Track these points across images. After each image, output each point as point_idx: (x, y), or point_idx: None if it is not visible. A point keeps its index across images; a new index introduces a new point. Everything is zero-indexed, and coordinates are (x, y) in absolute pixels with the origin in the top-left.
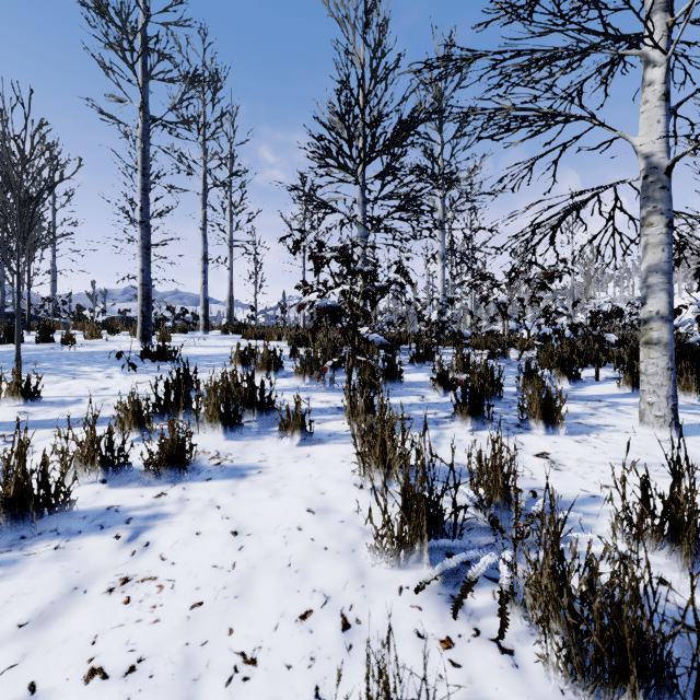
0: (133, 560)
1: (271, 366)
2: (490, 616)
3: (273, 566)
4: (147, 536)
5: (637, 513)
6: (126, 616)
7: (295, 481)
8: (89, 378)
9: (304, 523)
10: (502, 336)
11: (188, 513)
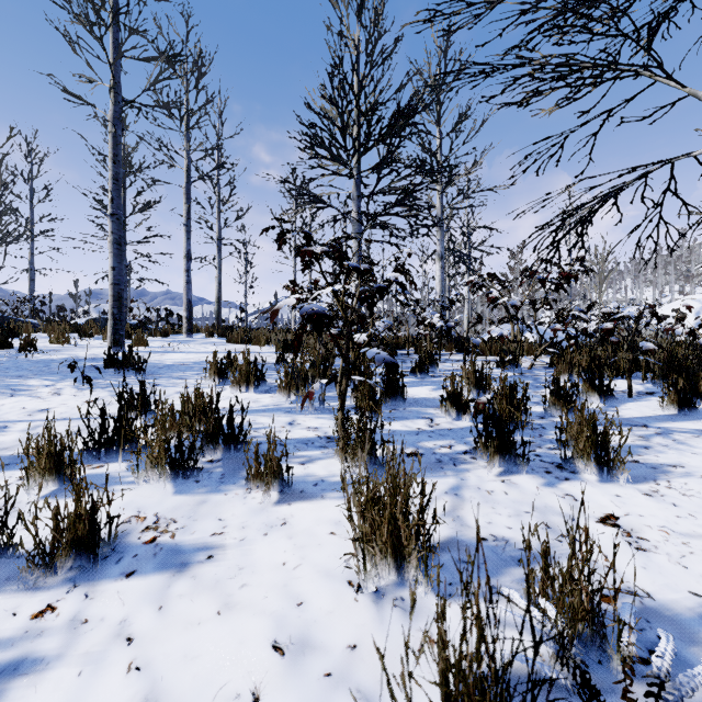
0: None
1: (251, 380)
2: None
3: None
4: None
5: None
6: None
7: (260, 577)
8: (30, 396)
9: (265, 681)
10: (512, 342)
11: (75, 657)
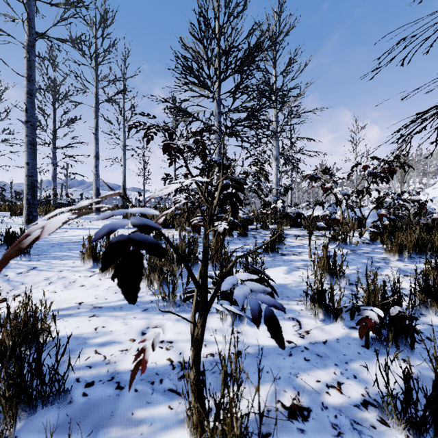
0: None
1: None
2: None
3: None
4: None
5: None
6: None
7: None
8: None
9: None
10: (341, 223)
11: None
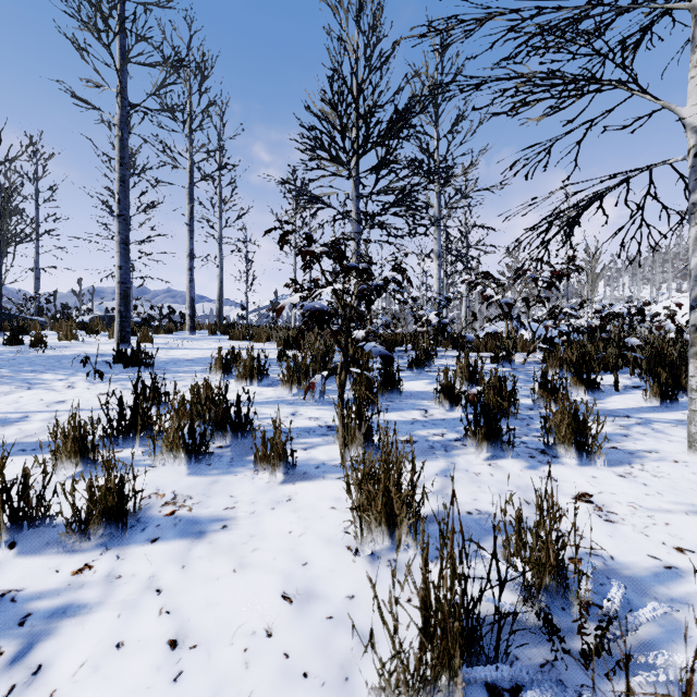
0: None
1: (255, 374)
2: None
3: None
4: (41, 652)
5: None
6: None
7: (269, 543)
8: (46, 389)
9: (276, 621)
10: (506, 338)
11: (113, 603)
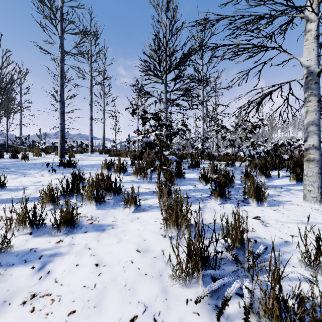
0: (40, 282)
1: (121, 170)
2: (238, 319)
3: (117, 285)
4: (49, 267)
5: (314, 255)
6: (30, 320)
7: (131, 233)
8: (32, 176)
9: (134, 258)
10: (232, 155)
11: (73, 252)
